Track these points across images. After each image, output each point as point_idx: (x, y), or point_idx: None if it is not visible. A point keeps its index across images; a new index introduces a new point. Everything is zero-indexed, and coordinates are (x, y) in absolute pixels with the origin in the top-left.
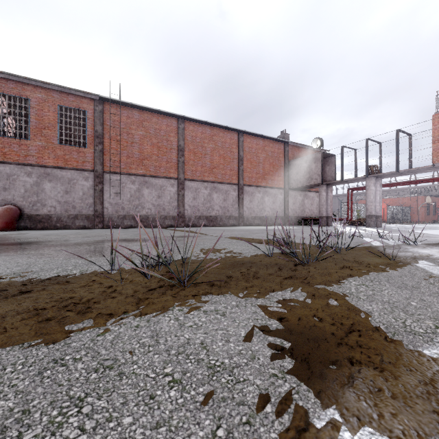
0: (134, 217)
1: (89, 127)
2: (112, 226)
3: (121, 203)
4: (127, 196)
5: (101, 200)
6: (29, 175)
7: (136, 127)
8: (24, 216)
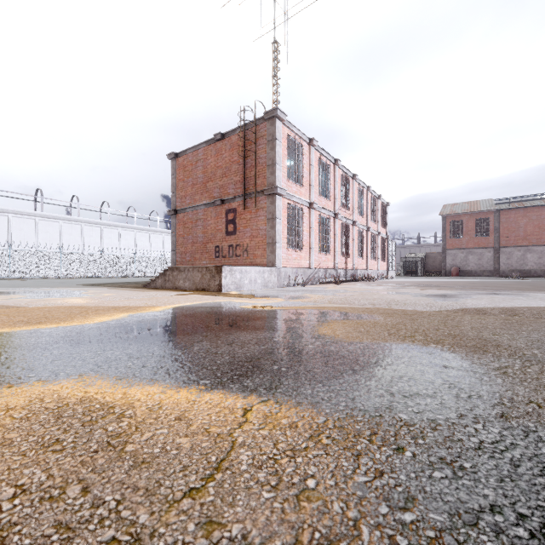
0: (519, 271)
1: (491, 225)
2: (504, 276)
3: (510, 263)
4: (515, 259)
5: (498, 262)
6: (462, 253)
7: (521, 218)
8: (460, 271)
